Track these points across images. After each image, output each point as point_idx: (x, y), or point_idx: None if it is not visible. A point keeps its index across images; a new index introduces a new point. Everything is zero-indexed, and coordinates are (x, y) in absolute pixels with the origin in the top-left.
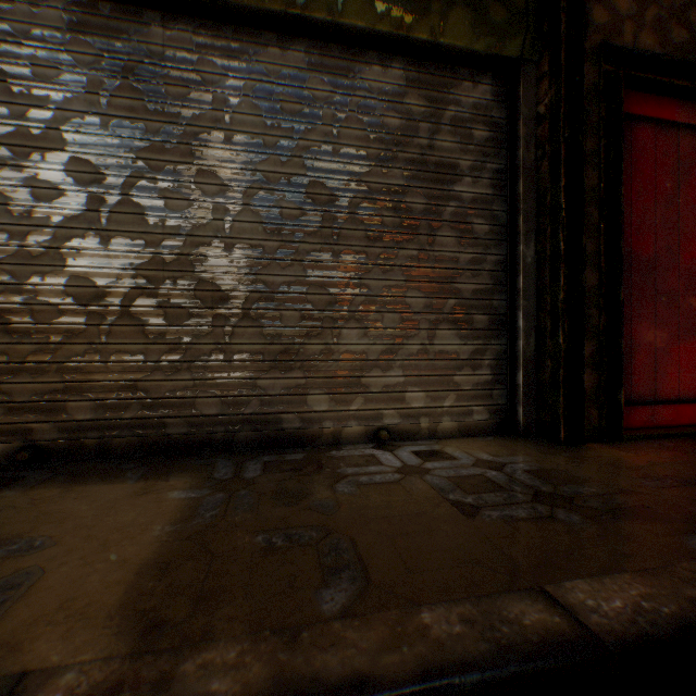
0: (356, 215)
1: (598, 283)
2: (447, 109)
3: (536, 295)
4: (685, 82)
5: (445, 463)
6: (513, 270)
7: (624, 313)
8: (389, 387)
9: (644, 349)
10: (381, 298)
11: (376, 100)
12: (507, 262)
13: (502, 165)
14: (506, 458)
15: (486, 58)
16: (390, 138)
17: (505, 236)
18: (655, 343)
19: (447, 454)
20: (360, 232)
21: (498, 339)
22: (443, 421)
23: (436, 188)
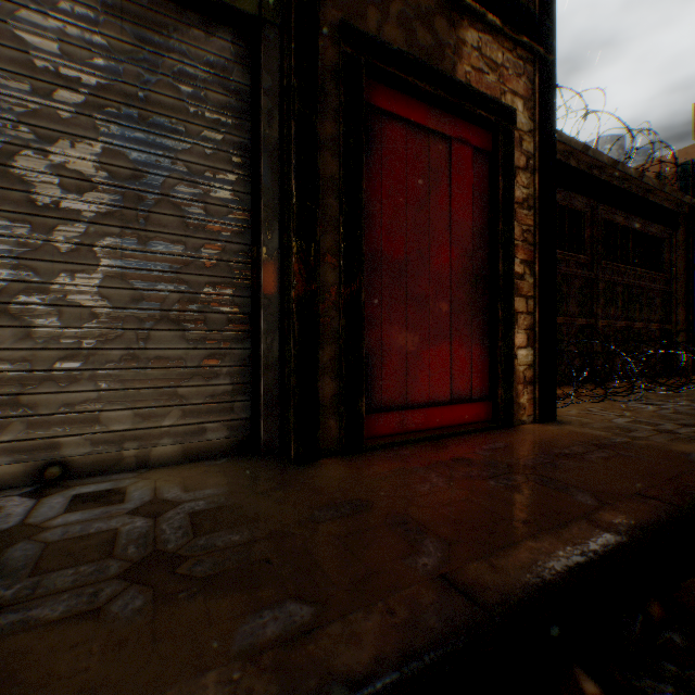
0: (11, 169)
1: (340, 282)
2: (168, 56)
3: (284, 292)
4: (431, 87)
5: (92, 513)
6: (258, 262)
7: (377, 316)
8: (74, 406)
9: (397, 353)
10: (58, 287)
11: (50, 17)
12: (251, 253)
13: (247, 140)
14: (196, 492)
15: (216, 5)
16: (76, 74)
17: (250, 223)
18: (409, 347)
19: (124, 493)
20: (19, 193)
21: (241, 343)
22: (161, 444)
23: (151, 152)
